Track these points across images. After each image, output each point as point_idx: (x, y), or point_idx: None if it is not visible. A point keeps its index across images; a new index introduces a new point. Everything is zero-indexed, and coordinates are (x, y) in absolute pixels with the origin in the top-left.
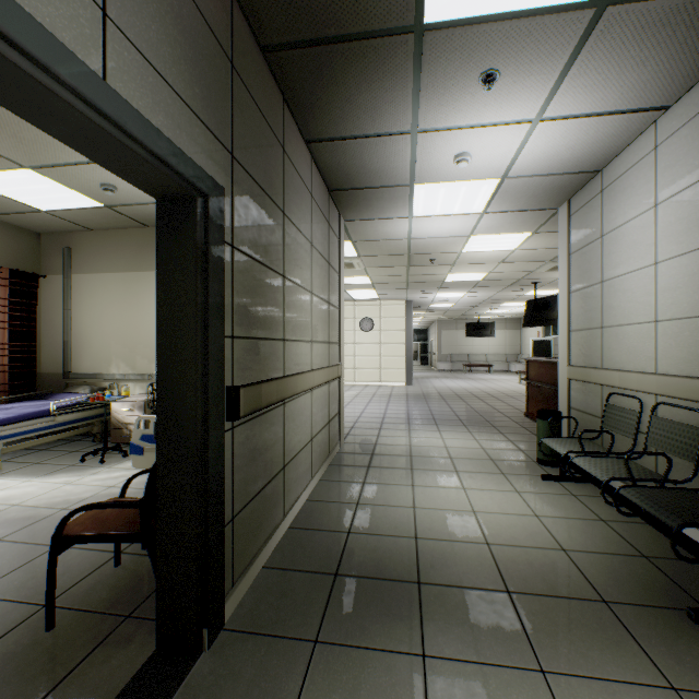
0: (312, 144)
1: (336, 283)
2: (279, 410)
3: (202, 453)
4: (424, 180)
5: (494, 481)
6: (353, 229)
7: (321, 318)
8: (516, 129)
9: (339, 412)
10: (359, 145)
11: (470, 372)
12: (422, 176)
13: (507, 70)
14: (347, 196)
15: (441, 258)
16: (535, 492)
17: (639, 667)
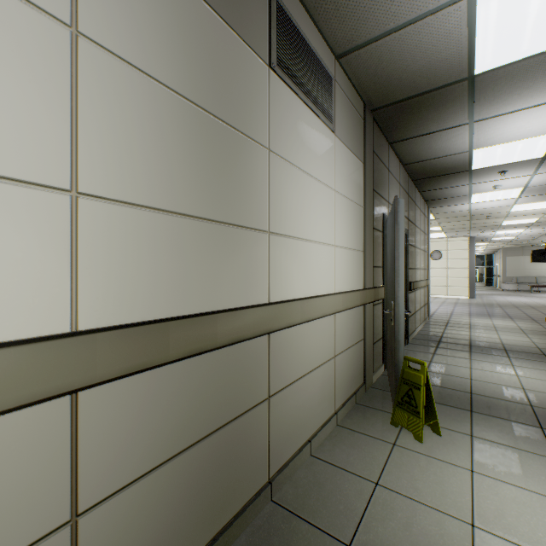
0: (422, 192)
1: (426, 240)
2: (414, 292)
3: (405, 297)
4: (476, 193)
5: (517, 334)
6: (434, 210)
7: (422, 258)
8: (523, 177)
9: (427, 302)
10: (443, 190)
11: (536, 292)
12: (475, 192)
13: (510, 170)
14: (434, 201)
15: (494, 215)
16: (539, 338)
17: (543, 360)
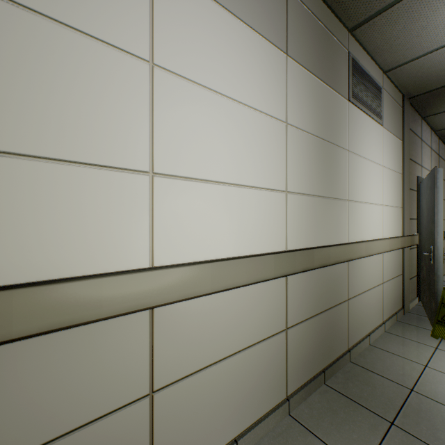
0: None
1: None
2: (444, 240)
3: None
4: None
5: None
6: None
7: None
8: None
9: None
10: None
11: None
12: None
13: None
14: None
15: None
16: None
17: None
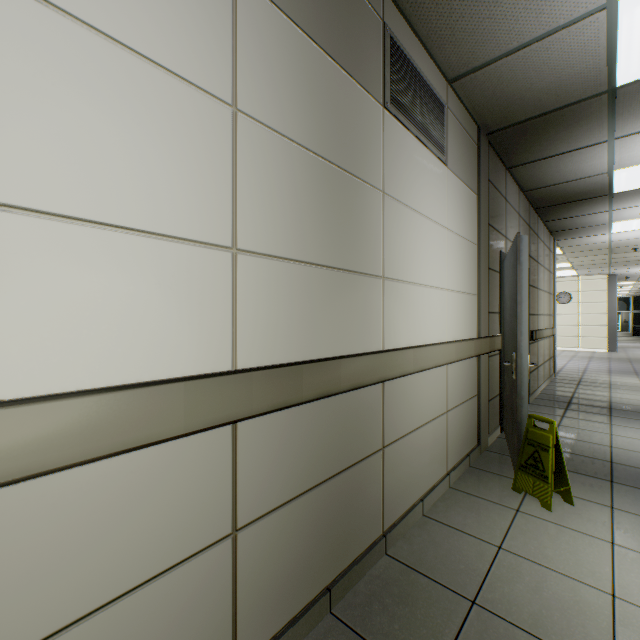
0: (546, 222)
1: (552, 280)
2: (536, 343)
3: None
4: (618, 221)
5: None
6: (561, 243)
7: (546, 302)
8: None
9: (553, 356)
10: (574, 218)
11: None
12: (617, 220)
13: None
14: (561, 232)
15: None
16: None
17: None
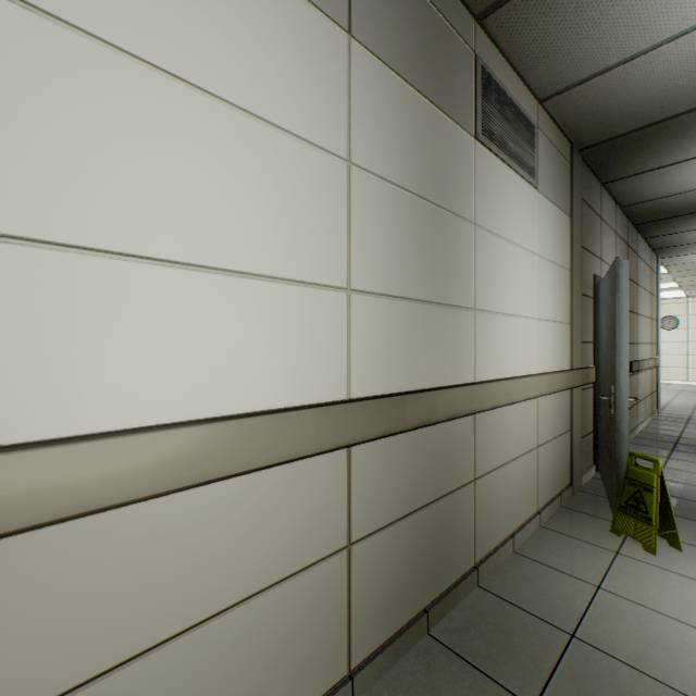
0: (647, 239)
1: (654, 304)
2: (635, 375)
3: None
4: None
5: None
6: (666, 261)
7: (648, 329)
8: None
9: (655, 390)
10: (682, 234)
11: None
12: None
13: None
14: (666, 249)
15: None
16: None
17: None
